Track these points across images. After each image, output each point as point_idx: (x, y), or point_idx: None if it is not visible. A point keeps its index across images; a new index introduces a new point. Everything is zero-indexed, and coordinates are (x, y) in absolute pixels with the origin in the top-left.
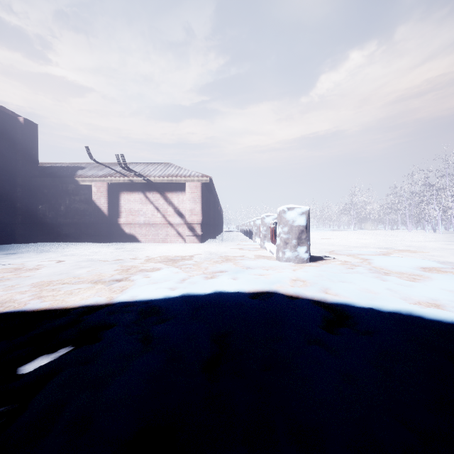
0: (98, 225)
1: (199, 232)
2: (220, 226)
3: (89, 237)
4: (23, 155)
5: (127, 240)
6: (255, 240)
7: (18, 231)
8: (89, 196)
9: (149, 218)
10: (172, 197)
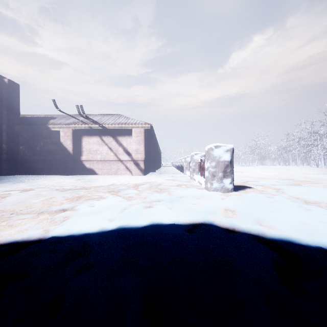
0: (65, 162)
1: (143, 167)
2: (159, 162)
3: (58, 170)
4: (7, 108)
5: (87, 173)
6: (186, 173)
7: (4, 166)
8: (58, 139)
9: (104, 156)
10: (122, 140)
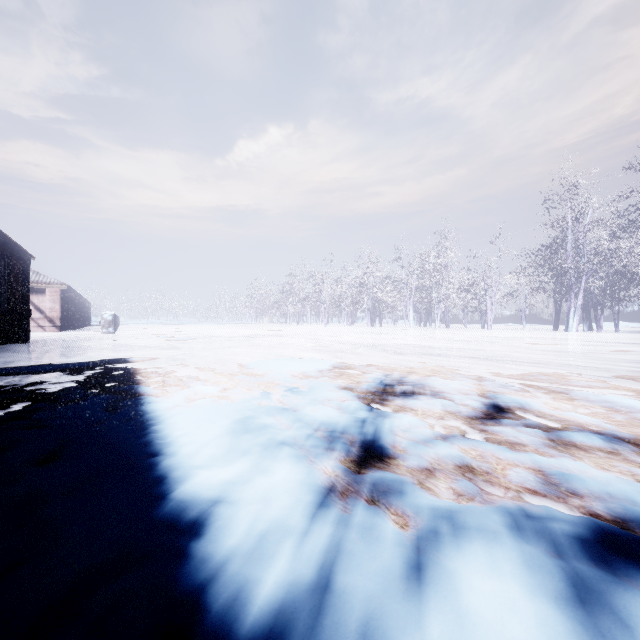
0: None
1: (59, 324)
2: (83, 319)
3: None
4: None
5: None
6: None
7: None
8: None
9: None
10: (33, 298)
